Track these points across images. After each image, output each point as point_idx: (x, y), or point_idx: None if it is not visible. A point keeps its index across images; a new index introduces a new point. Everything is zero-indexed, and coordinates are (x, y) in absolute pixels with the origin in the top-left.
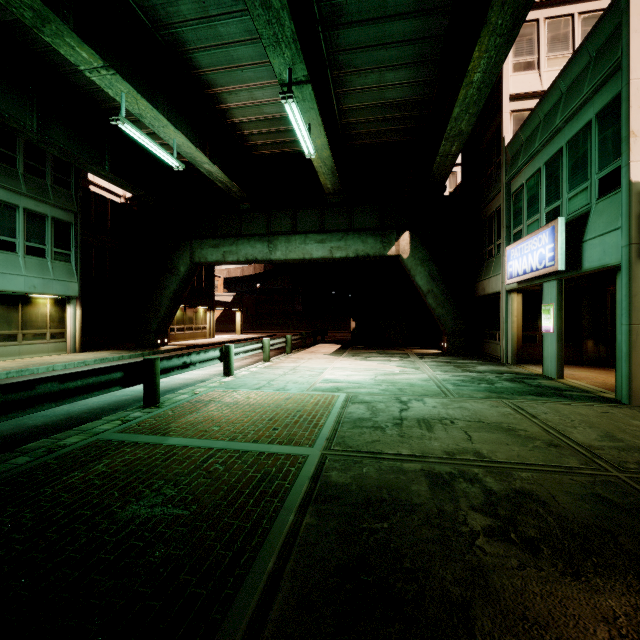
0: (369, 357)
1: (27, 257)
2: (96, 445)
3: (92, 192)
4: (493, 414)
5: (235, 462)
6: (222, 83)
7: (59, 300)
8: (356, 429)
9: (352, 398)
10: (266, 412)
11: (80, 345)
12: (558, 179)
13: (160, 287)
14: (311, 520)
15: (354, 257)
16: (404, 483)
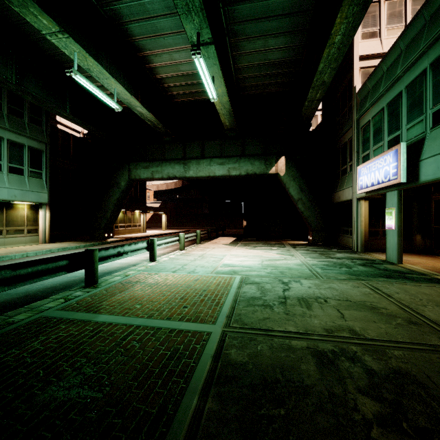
0: (256, 247)
1: (10, 174)
2: (38, 322)
3: (59, 129)
4: (356, 294)
5: (150, 339)
6: (150, 48)
7: (34, 206)
8: (250, 307)
9: (245, 279)
10: (179, 292)
11: (49, 238)
12: (398, 115)
13: (107, 196)
14: (213, 405)
15: (245, 175)
16: (294, 362)
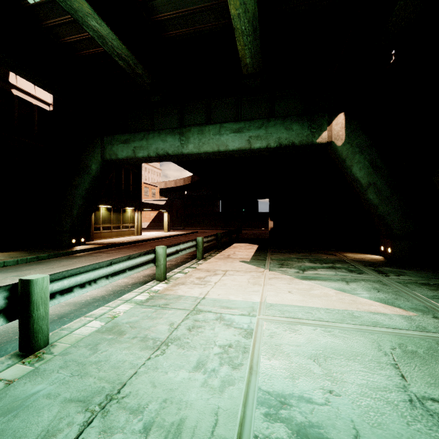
0: (305, 269)
1: None
2: None
3: (15, 96)
4: None
5: None
6: None
7: None
8: None
9: None
10: None
11: None
12: None
13: (73, 186)
14: None
15: (276, 147)
16: None
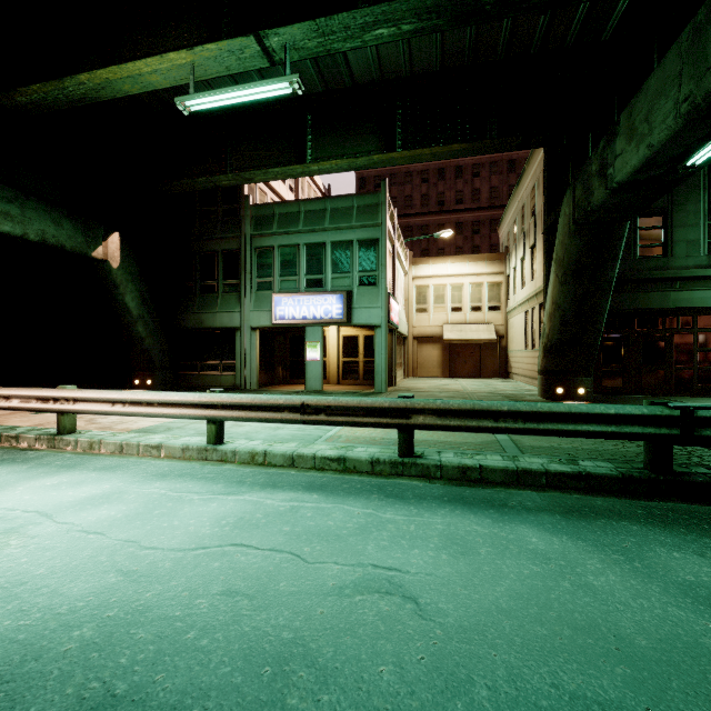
0: None
1: None
2: (535, 451)
3: None
4: None
5: None
6: None
7: None
8: None
9: None
10: None
11: None
12: (321, 261)
13: None
14: None
15: (33, 241)
16: None
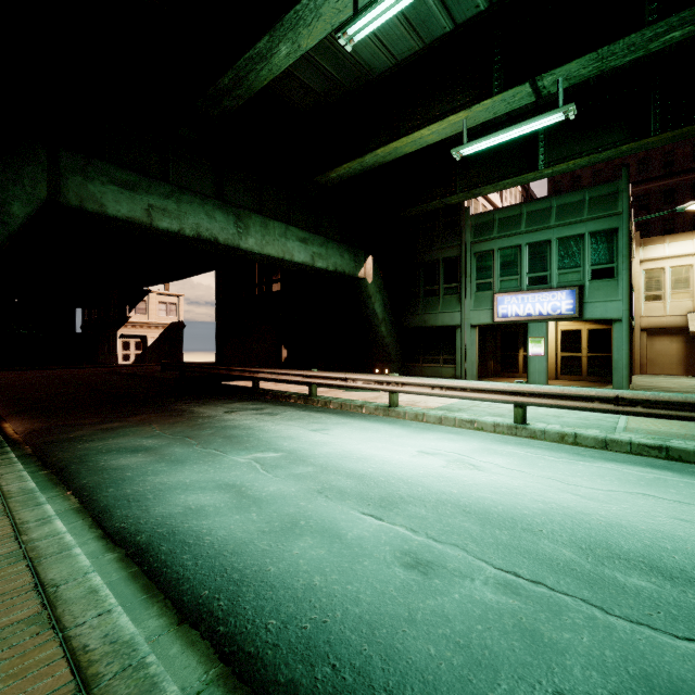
0: None
1: None
2: None
3: None
4: None
5: None
6: None
7: None
8: None
9: None
10: None
11: None
12: (546, 258)
13: None
14: None
15: (330, 271)
16: None
